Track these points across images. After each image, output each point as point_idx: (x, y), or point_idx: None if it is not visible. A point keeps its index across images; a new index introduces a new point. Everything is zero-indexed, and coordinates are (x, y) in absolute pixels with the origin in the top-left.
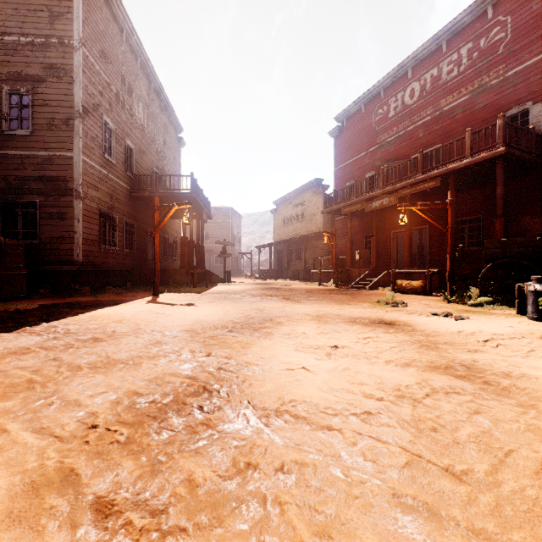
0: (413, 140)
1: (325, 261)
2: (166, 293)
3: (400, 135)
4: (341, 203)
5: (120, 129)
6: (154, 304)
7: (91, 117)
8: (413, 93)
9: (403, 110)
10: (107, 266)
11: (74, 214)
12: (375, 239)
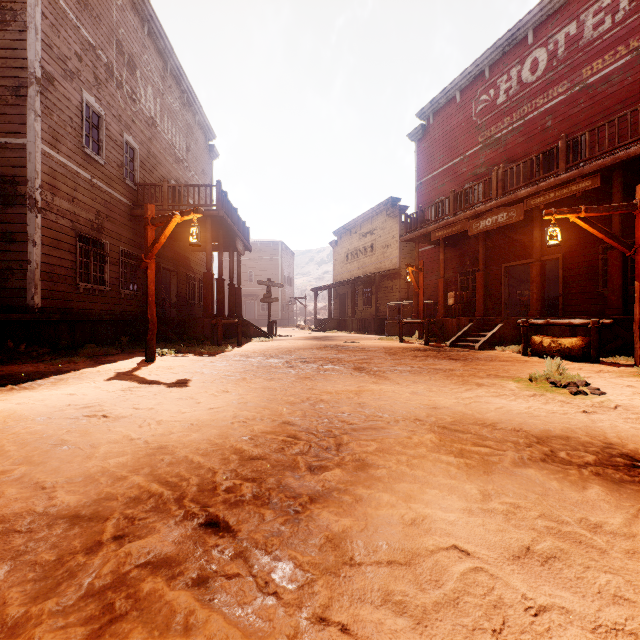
0: (536, 132)
1: (405, 307)
2: (171, 355)
3: (514, 127)
4: (431, 225)
5: (115, 118)
6: (122, 383)
7: (60, 88)
8: (536, 65)
9: (520, 91)
10: (91, 314)
11: (28, 234)
12: (483, 274)
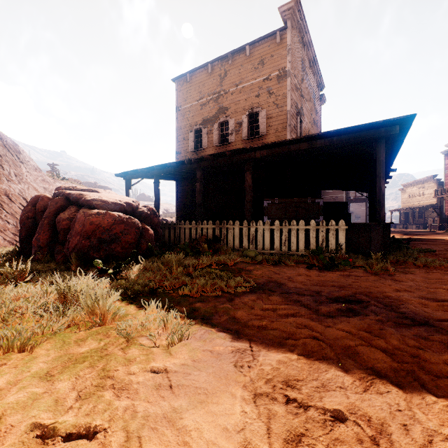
0: None
1: (435, 220)
2: None
3: None
4: (443, 195)
5: None
6: None
7: None
8: None
9: None
10: None
11: None
12: None
